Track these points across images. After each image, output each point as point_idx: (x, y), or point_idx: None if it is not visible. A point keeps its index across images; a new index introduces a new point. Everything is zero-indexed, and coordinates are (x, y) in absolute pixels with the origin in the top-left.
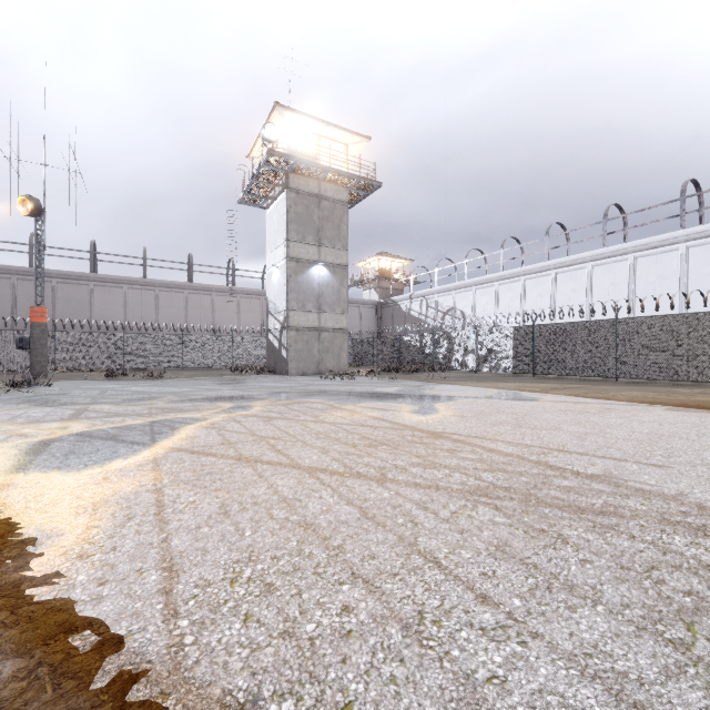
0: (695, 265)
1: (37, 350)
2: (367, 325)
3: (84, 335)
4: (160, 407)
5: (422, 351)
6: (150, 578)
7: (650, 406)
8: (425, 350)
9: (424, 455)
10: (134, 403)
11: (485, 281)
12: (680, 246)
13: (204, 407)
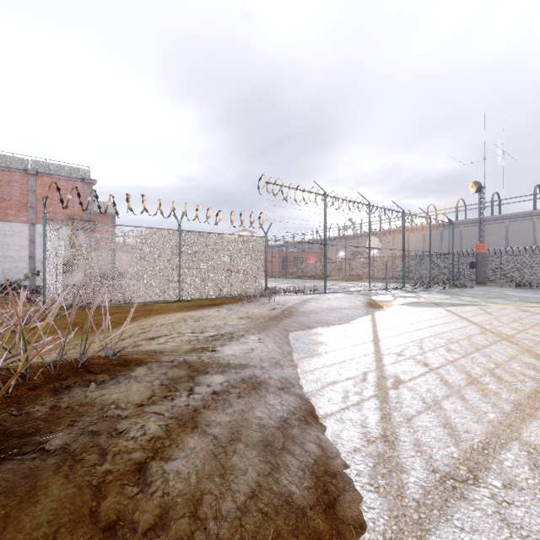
0: None
1: (479, 268)
2: None
3: (520, 257)
4: (488, 301)
5: None
6: (388, 316)
7: None
8: None
9: (533, 329)
10: (484, 298)
11: None
12: None
13: (511, 304)
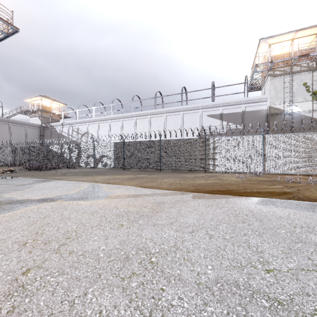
0: (185, 121)
1: None
2: (32, 139)
3: None
4: None
5: (62, 155)
6: None
7: (183, 194)
8: (64, 155)
9: None
10: None
11: (104, 119)
12: (181, 113)
13: None
